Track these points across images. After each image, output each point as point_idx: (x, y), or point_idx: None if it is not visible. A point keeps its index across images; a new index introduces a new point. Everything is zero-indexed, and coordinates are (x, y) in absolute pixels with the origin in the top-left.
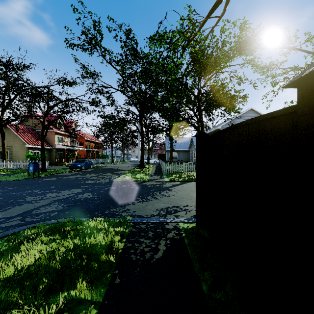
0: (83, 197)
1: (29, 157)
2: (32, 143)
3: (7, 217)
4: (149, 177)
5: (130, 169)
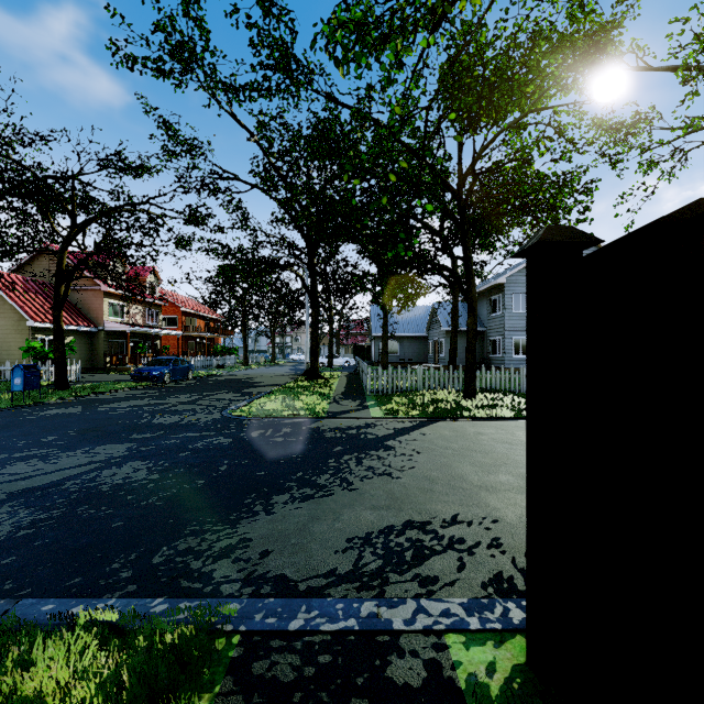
0: (114, 479)
1: (32, 352)
2: (43, 318)
3: None
4: (329, 406)
5: (284, 381)
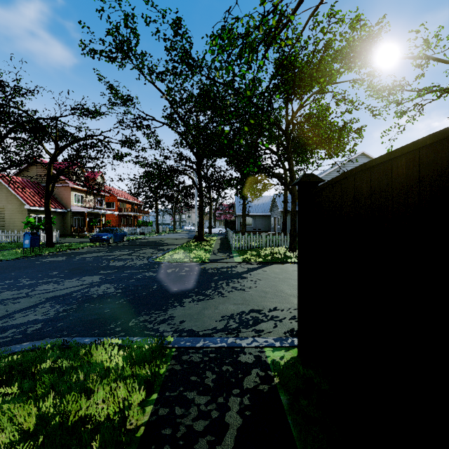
0: (98, 292)
1: (29, 224)
2: (34, 204)
3: None
4: (210, 256)
5: (182, 242)
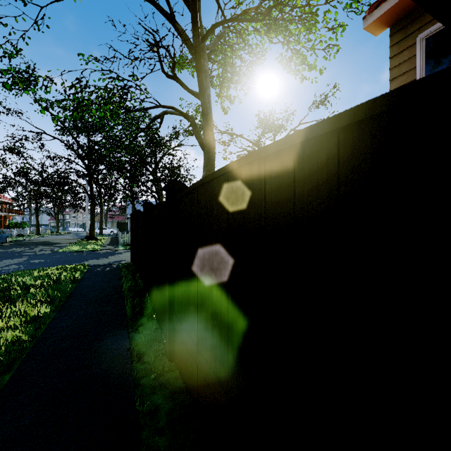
0: (36, 261)
1: None
2: None
3: None
4: (102, 248)
5: (74, 241)
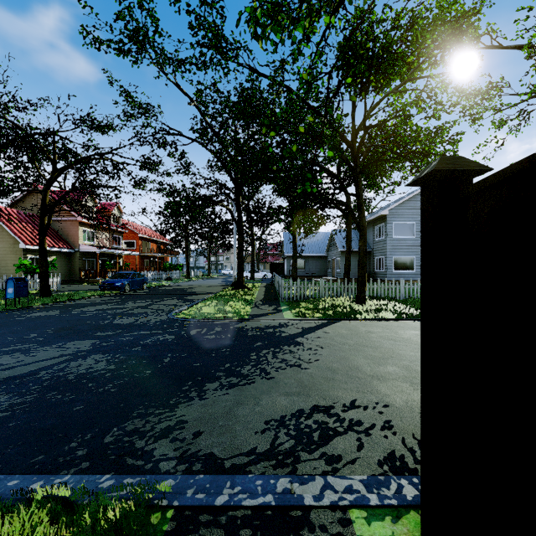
0: (79, 369)
1: (23, 267)
2: (32, 242)
3: None
4: (252, 310)
5: (217, 290)
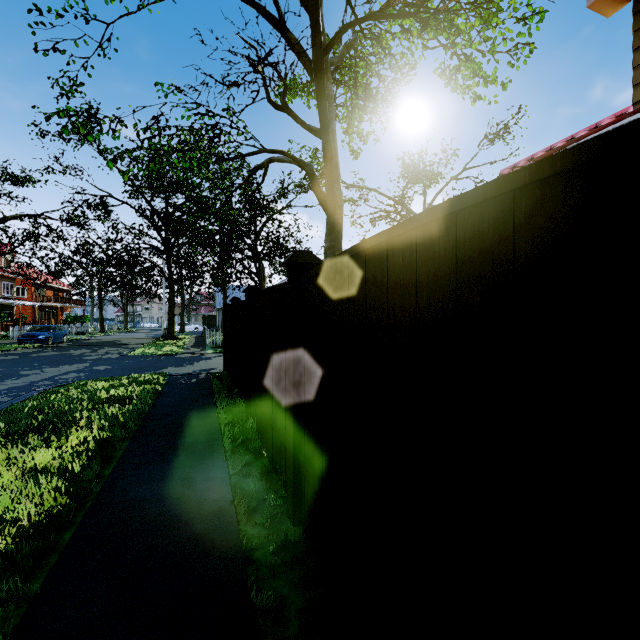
0: (101, 368)
1: None
2: None
3: (32, 381)
4: (184, 350)
5: (147, 341)
